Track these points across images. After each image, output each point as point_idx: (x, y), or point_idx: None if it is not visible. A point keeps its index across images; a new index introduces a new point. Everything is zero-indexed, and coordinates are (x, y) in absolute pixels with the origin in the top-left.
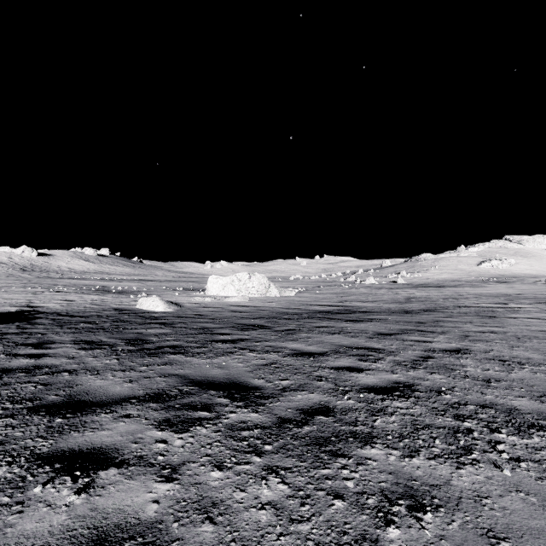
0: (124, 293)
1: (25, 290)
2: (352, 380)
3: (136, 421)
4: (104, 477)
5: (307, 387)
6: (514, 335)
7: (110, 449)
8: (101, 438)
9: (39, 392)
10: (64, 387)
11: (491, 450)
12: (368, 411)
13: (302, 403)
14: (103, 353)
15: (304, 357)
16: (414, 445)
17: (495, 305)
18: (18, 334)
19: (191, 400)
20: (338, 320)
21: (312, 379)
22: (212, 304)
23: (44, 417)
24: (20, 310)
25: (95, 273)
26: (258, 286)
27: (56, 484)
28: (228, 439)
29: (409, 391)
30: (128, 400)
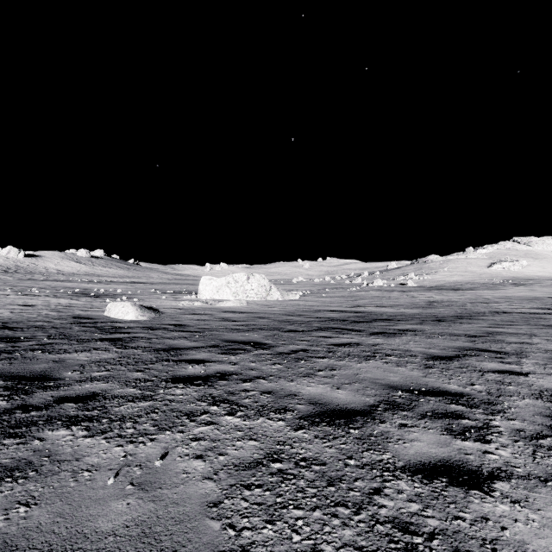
0: (104, 296)
1: None
2: (499, 543)
3: None
4: None
5: None
6: None
7: None
8: None
9: None
10: None
11: None
12: None
13: None
14: None
15: (337, 428)
16: None
17: (538, 311)
18: None
19: None
20: (361, 332)
21: (388, 546)
22: (200, 310)
23: None
24: None
25: (84, 275)
26: (257, 288)
27: None
28: None
29: None
30: None
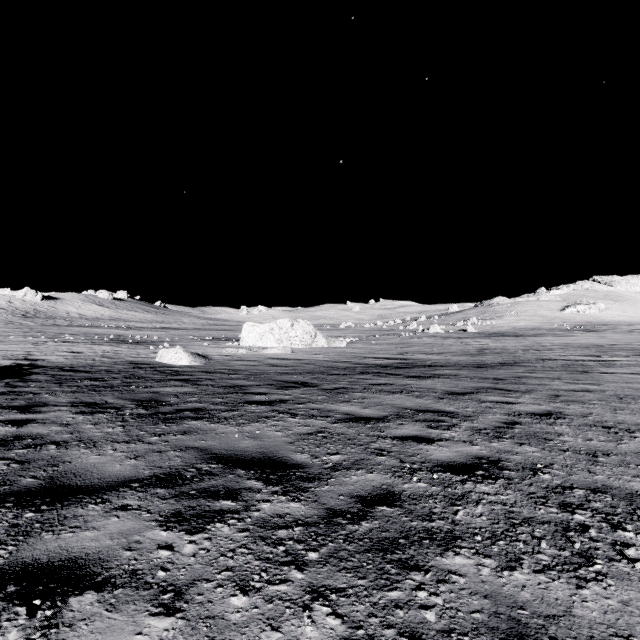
0: (143, 343)
1: (24, 340)
2: (421, 454)
3: (134, 515)
4: (75, 607)
5: (364, 465)
6: (614, 395)
7: (92, 560)
8: (83, 542)
9: (11, 474)
10: (46, 466)
11: (619, 558)
12: (446, 499)
13: (358, 487)
14: (106, 419)
15: (358, 424)
16: (512, 550)
17: (585, 358)
18: (4, 394)
19: (212, 484)
20: (398, 376)
21: (370, 453)
22: (246, 357)
23: (10, 510)
24: (15, 364)
25: (110, 320)
26: (302, 335)
27: (3, 620)
28: (258, 543)
29: (495, 469)
30: (128, 484)
